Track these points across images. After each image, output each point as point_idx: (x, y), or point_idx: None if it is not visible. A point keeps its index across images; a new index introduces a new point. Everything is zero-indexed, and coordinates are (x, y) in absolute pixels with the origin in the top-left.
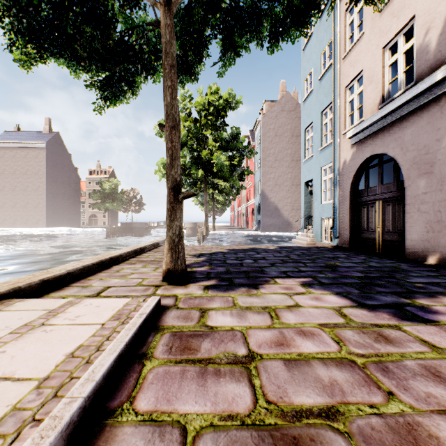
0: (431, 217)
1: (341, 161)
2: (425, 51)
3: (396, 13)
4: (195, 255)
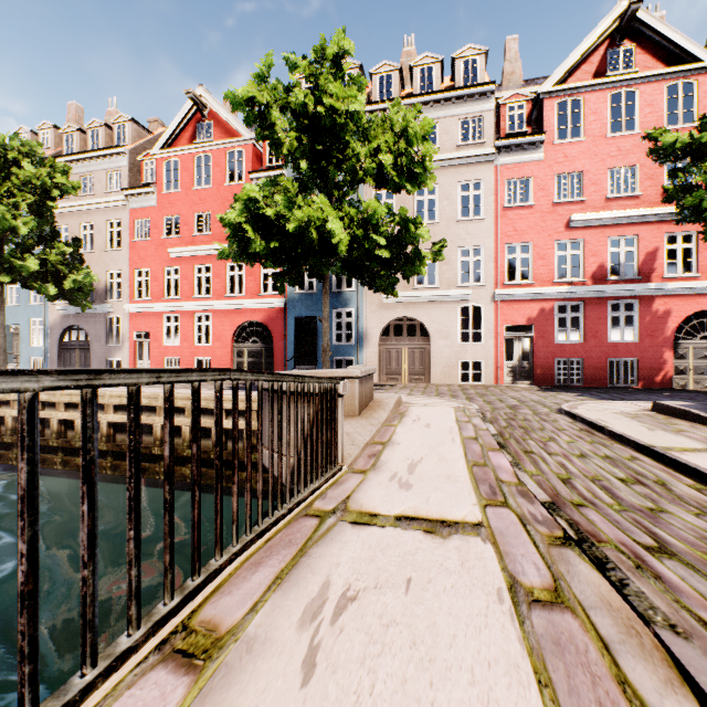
0: (100, 359)
1: (52, 320)
2: (99, 291)
3: (87, 263)
4: None
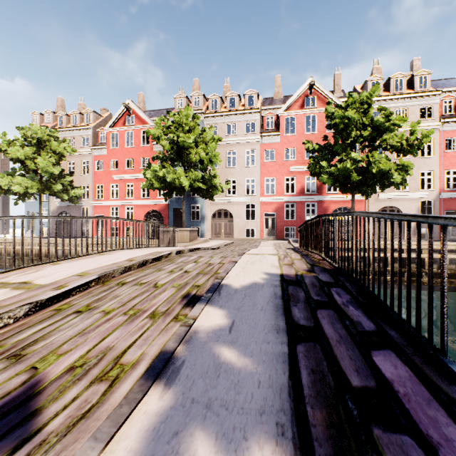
0: (78, 228)
1: (52, 209)
2: None
3: None
4: None
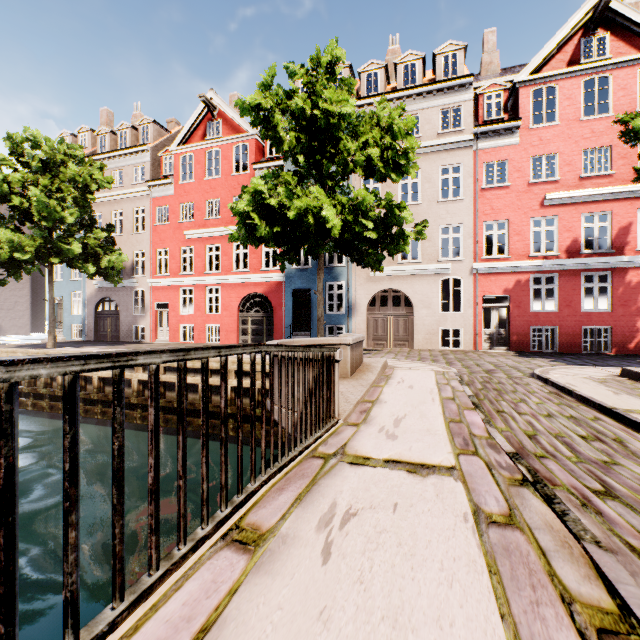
0: (128, 326)
1: (89, 293)
2: (126, 268)
3: (117, 244)
4: (15, 347)
